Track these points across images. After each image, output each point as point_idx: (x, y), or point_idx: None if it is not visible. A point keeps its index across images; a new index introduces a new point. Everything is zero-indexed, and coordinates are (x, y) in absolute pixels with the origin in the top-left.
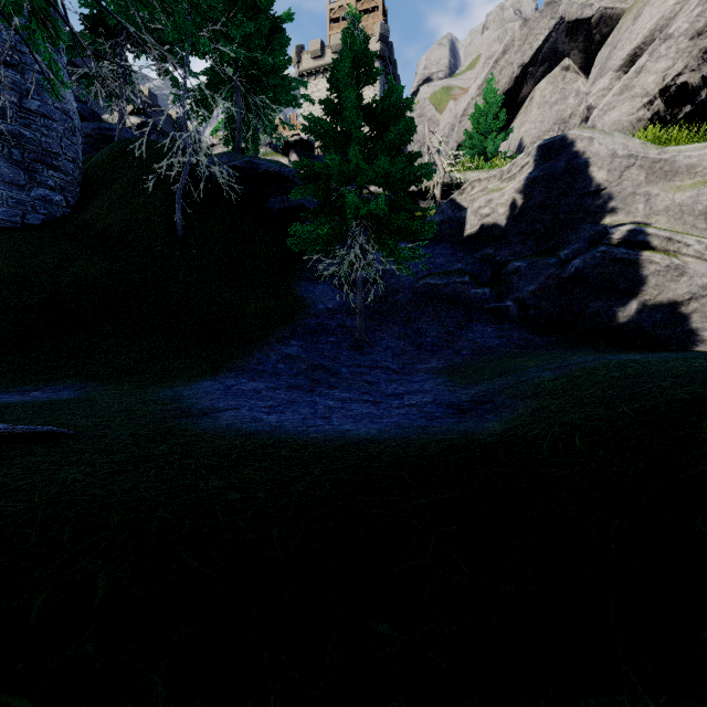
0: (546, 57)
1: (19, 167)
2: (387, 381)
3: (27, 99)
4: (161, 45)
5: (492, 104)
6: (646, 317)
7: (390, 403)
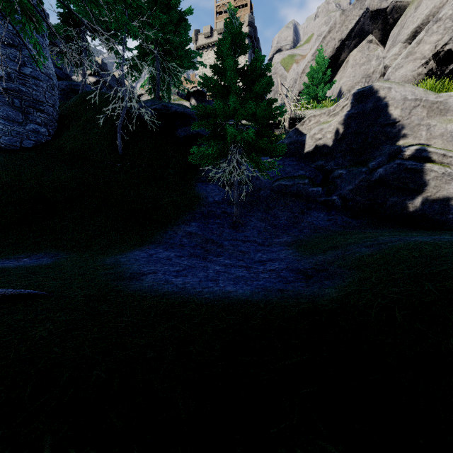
0: (357, 34)
1: (18, 110)
2: (254, 251)
3: (23, 67)
4: (109, 31)
5: (321, 65)
6: (428, 207)
7: (257, 268)
